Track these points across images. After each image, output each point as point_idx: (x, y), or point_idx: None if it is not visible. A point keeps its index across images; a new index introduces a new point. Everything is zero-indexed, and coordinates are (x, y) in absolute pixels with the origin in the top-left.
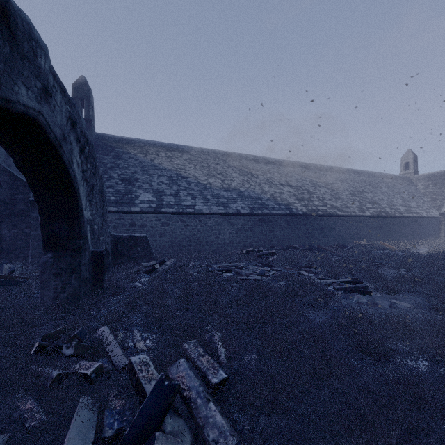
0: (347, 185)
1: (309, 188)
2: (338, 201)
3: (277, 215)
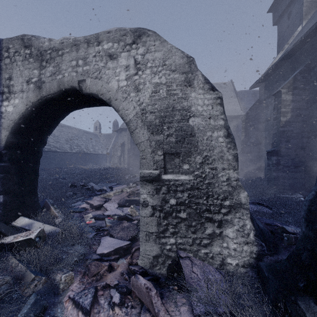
0: (64, 134)
1: None
2: (58, 143)
3: None
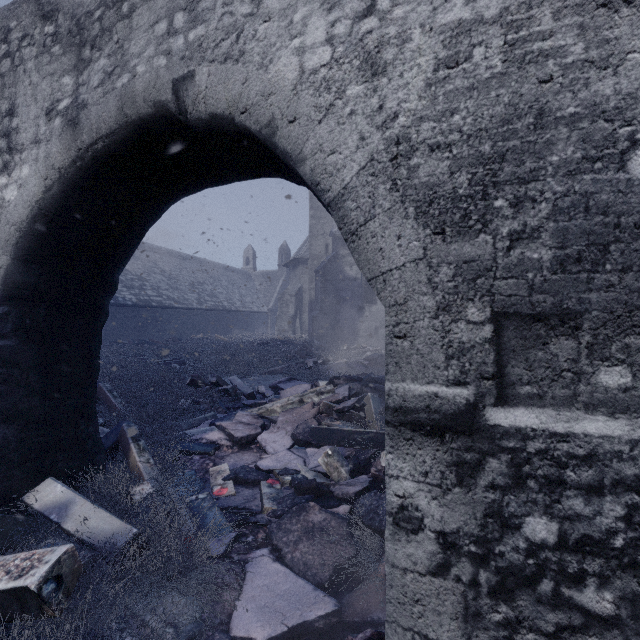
0: (187, 274)
1: (142, 274)
2: (176, 292)
3: None
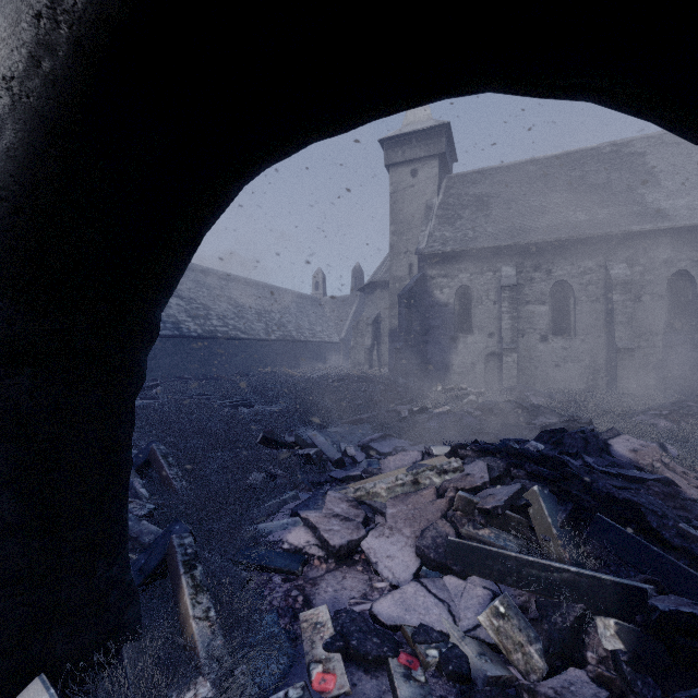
0: (254, 302)
1: (207, 303)
2: (242, 321)
3: (162, 337)
